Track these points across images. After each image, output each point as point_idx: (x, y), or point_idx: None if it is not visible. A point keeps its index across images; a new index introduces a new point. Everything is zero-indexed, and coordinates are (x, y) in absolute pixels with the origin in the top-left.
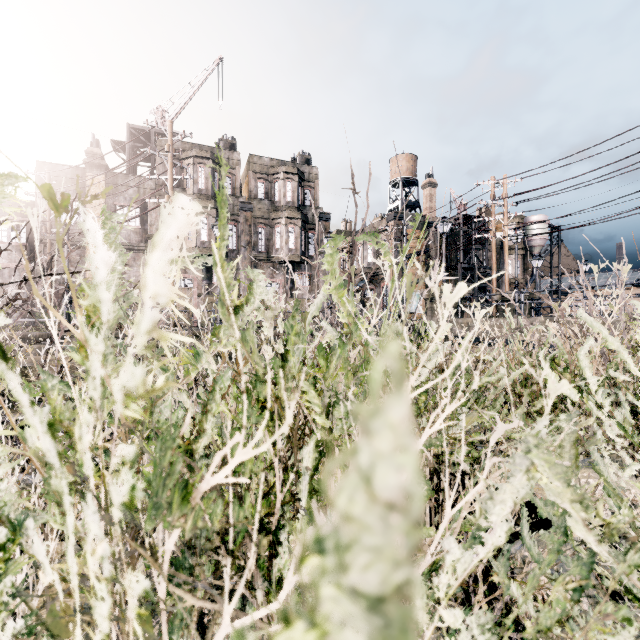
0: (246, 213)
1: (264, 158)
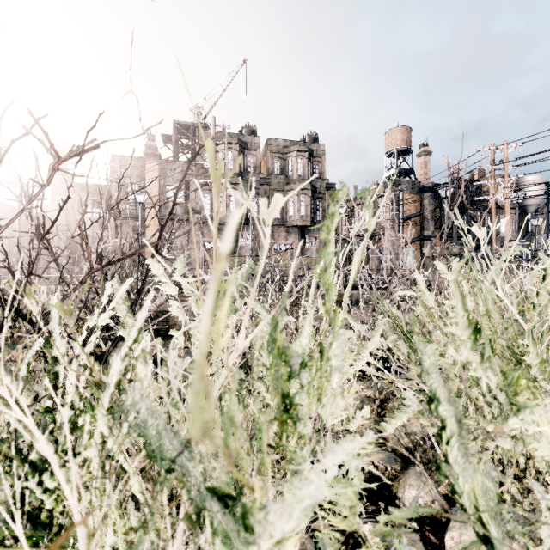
0: (265, 187)
1: (279, 140)
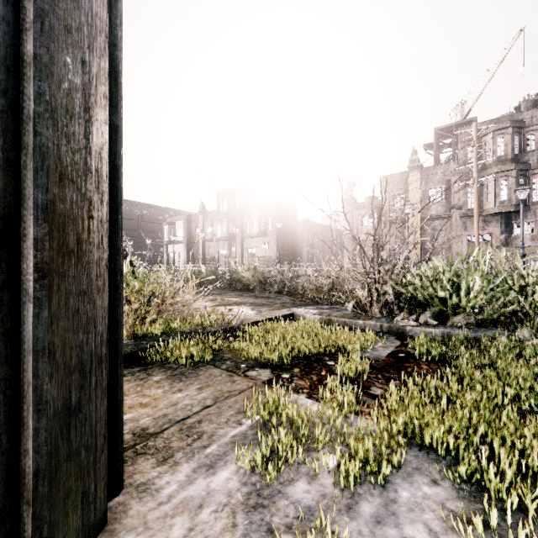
0: None
1: None
